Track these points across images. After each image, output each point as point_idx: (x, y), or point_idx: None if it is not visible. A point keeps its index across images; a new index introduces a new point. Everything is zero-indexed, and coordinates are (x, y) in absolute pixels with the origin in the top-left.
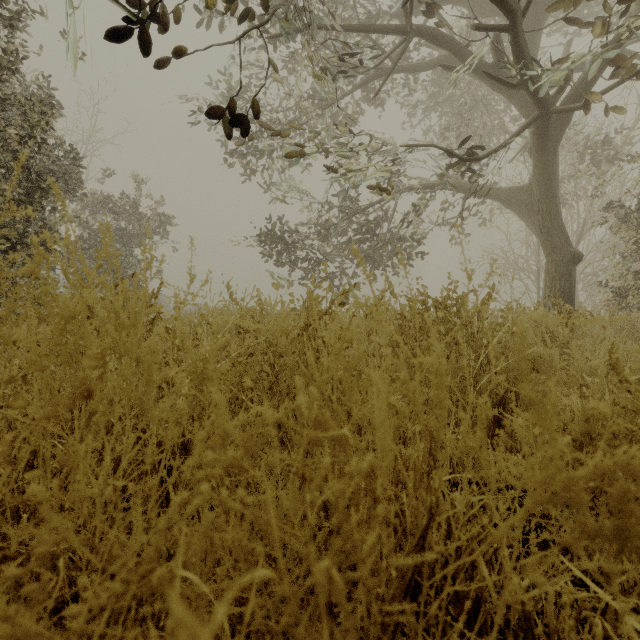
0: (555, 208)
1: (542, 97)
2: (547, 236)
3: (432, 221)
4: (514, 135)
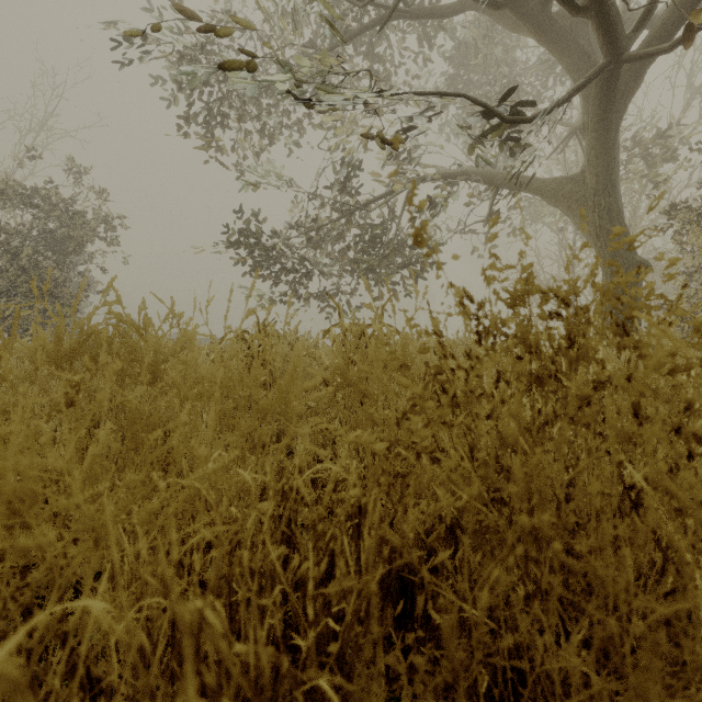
0: (616, 203)
1: (615, 33)
2: (606, 240)
3: (451, 229)
4: (574, 89)
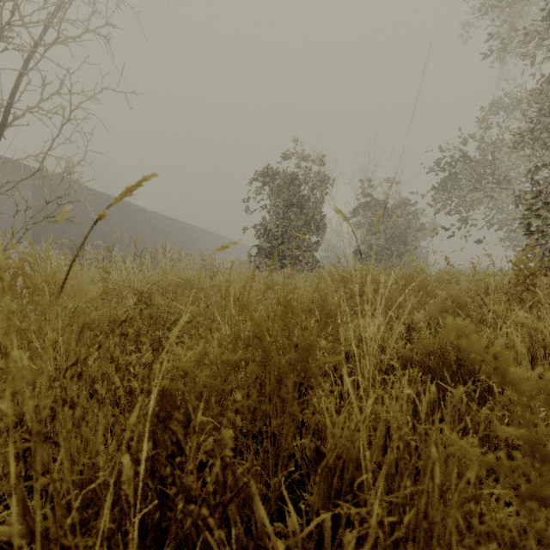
0: None
1: None
2: None
3: None
4: None
